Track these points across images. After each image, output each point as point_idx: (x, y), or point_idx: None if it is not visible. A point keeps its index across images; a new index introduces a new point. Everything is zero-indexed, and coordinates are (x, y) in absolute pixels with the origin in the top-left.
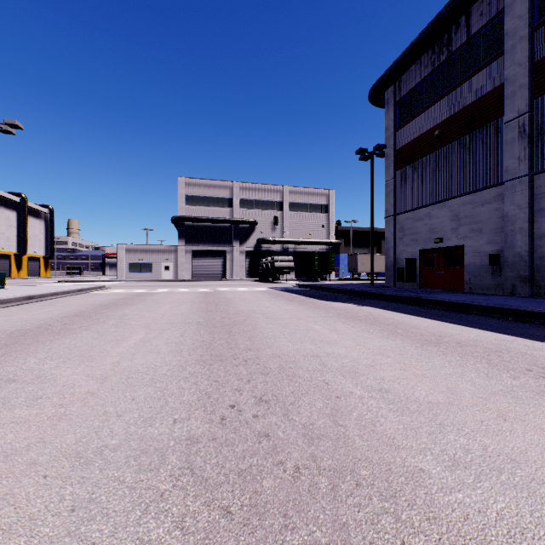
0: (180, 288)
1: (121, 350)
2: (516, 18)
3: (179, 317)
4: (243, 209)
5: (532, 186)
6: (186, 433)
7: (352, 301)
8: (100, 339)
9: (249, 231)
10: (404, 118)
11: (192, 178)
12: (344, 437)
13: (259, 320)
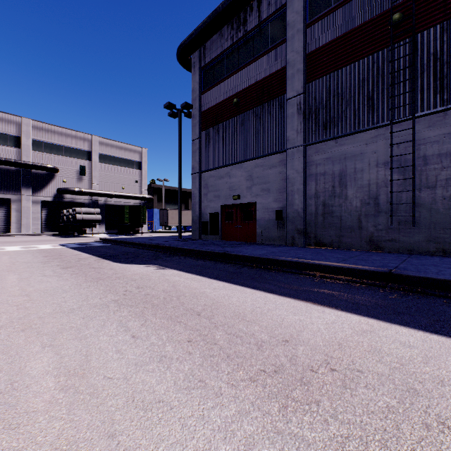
0: None
1: None
2: (295, 13)
3: None
4: (38, 153)
5: (306, 155)
6: None
7: (156, 261)
8: None
9: (47, 178)
10: (208, 84)
11: None
12: None
13: None
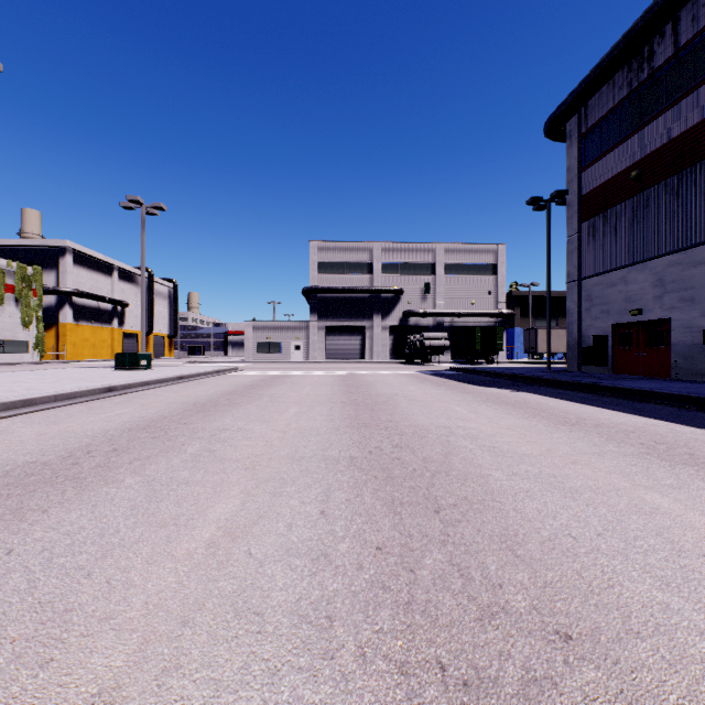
0: (314, 370)
1: (286, 417)
2: None
3: (323, 397)
4: (386, 276)
5: None
6: (349, 455)
7: (512, 387)
8: (265, 410)
9: (393, 301)
10: (591, 155)
11: (325, 241)
12: (448, 462)
13: (400, 402)
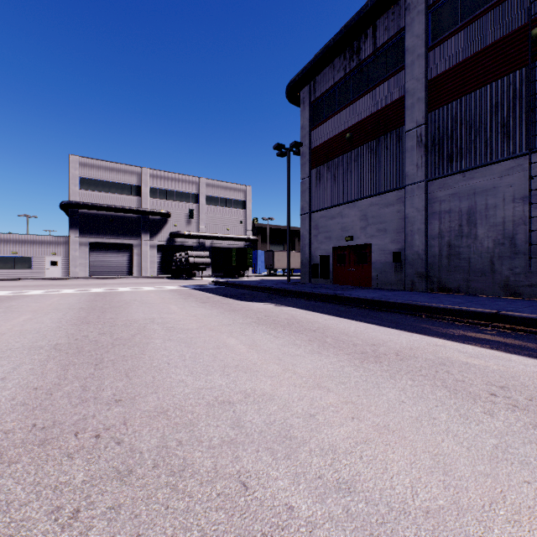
0: (65, 288)
1: None
2: (415, 37)
3: (28, 336)
4: (154, 199)
5: (427, 191)
6: None
7: (272, 301)
8: None
9: (161, 223)
10: (318, 119)
11: (88, 158)
12: None
13: (154, 335)
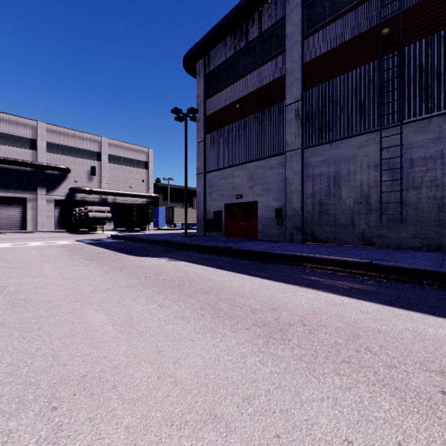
0: None
1: None
2: (293, 25)
3: None
4: (52, 154)
5: (303, 157)
6: None
7: (167, 255)
8: None
9: (60, 178)
10: (212, 90)
11: None
12: None
13: None
